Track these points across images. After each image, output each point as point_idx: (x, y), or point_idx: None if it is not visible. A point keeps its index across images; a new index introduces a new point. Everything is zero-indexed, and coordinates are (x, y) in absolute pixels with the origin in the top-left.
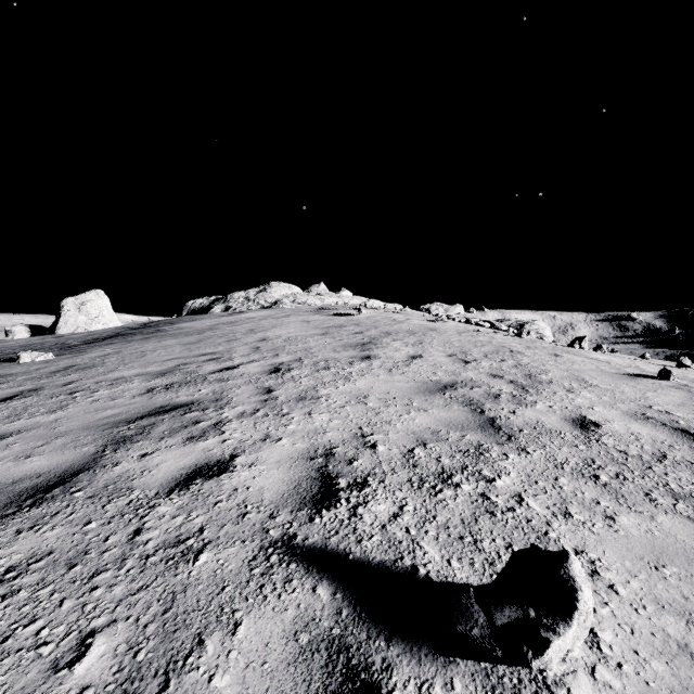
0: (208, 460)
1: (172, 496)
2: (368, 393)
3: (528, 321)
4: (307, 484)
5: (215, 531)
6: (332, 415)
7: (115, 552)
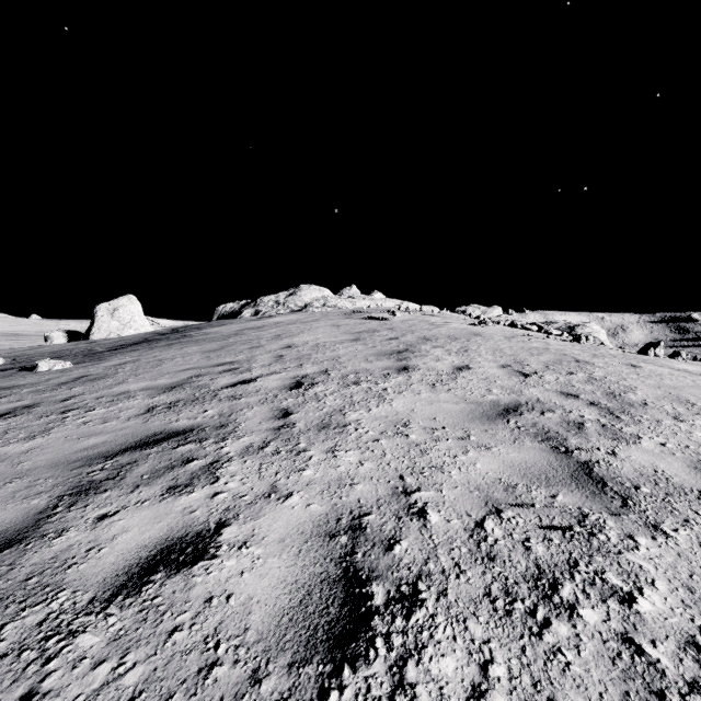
0: (185, 531)
1: (111, 608)
2: (408, 418)
3: (579, 323)
4: (321, 593)
5: None
6: (362, 454)
7: None
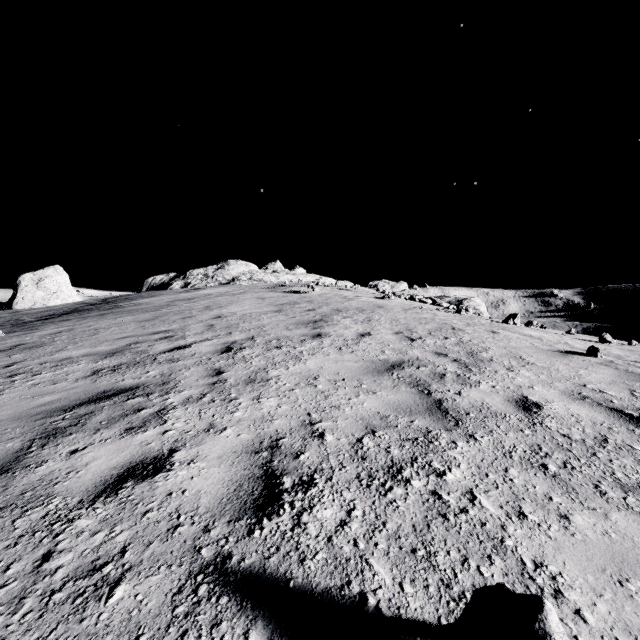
0: (144, 456)
1: (97, 504)
2: (317, 373)
3: (466, 298)
4: (249, 484)
5: (138, 553)
6: (280, 400)
7: (13, 587)
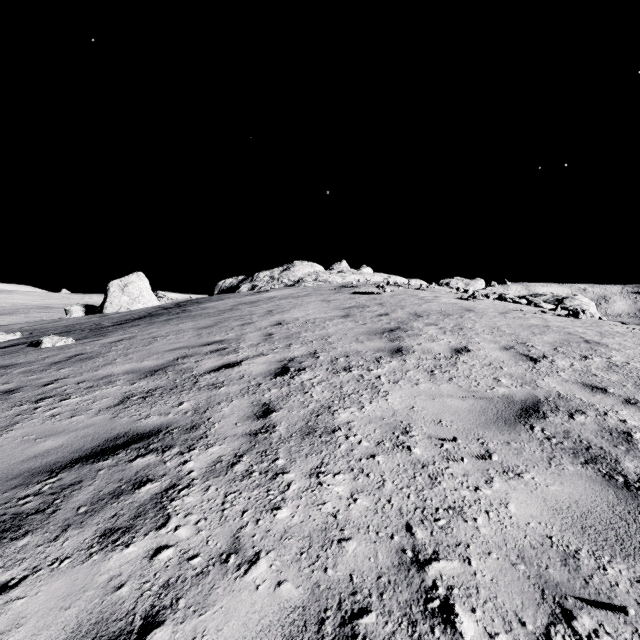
0: (95, 633)
1: None
2: (408, 420)
3: (567, 296)
4: None
5: None
6: (355, 481)
7: None
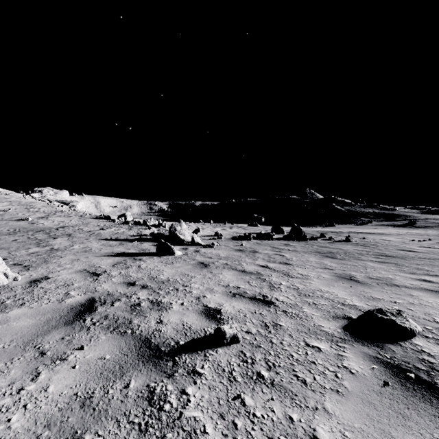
0: None
1: None
2: None
3: (74, 201)
4: None
5: None
6: None
7: None
